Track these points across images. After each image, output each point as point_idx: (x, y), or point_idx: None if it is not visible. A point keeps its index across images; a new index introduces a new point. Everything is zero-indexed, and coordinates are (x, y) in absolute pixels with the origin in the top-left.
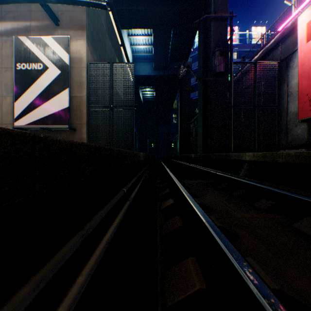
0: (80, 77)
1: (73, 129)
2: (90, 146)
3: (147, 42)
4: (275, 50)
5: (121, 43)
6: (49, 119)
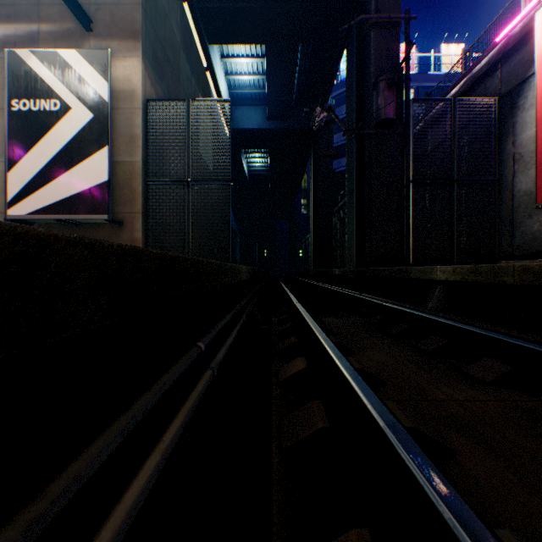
0: (131, 126)
1: (118, 223)
2: (102, 247)
3: (256, 69)
4: (489, 78)
5: (207, 65)
6: (72, 203)
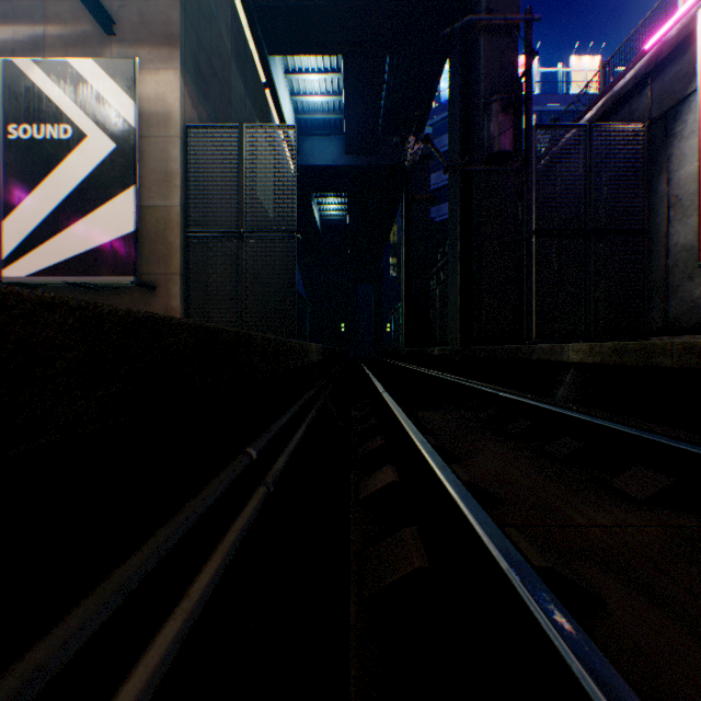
0: (165, 160)
1: (148, 287)
2: (99, 313)
3: (331, 88)
4: (636, 97)
5: (265, 80)
6: (87, 261)
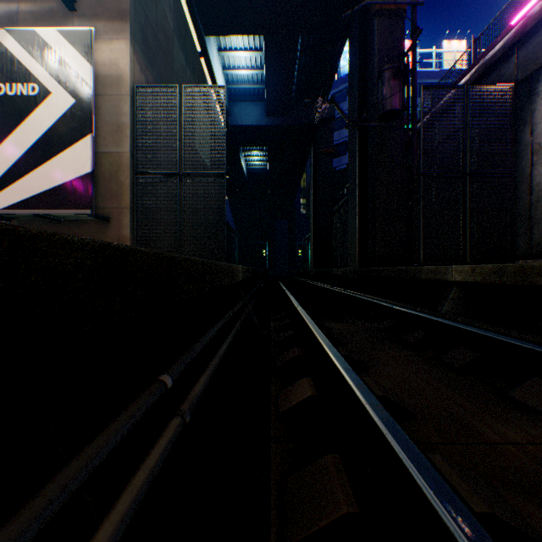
0: (118, 114)
1: (103, 219)
2: None
3: (255, 63)
4: (504, 64)
5: (201, 50)
6: (51, 197)
